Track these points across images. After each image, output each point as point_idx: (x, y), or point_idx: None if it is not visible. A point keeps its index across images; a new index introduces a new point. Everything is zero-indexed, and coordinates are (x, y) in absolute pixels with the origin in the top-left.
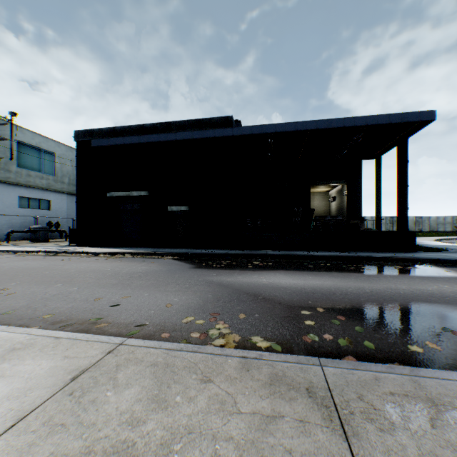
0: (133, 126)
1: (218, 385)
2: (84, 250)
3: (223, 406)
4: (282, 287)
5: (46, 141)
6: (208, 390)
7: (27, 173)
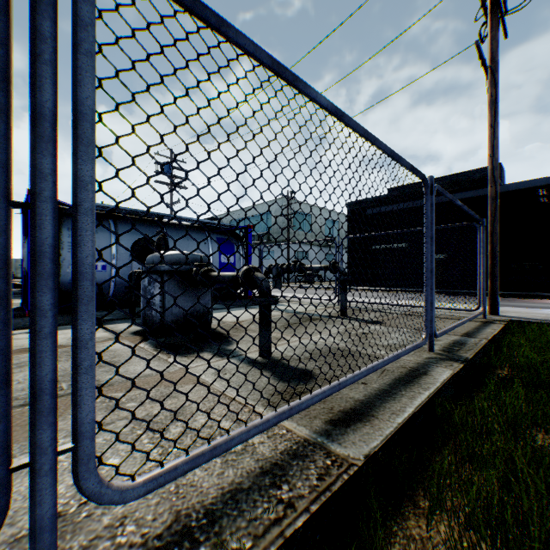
0: (394, 193)
1: (515, 309)
2: (364, 288)
3: (517, 310)
4: (546, 307)
5: (306, 207)
6: (512, 309)
7: (297, 233)
